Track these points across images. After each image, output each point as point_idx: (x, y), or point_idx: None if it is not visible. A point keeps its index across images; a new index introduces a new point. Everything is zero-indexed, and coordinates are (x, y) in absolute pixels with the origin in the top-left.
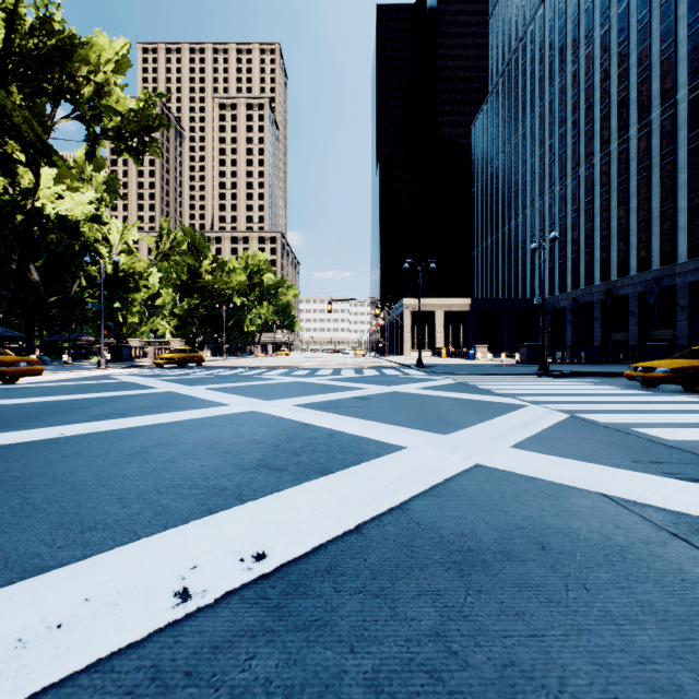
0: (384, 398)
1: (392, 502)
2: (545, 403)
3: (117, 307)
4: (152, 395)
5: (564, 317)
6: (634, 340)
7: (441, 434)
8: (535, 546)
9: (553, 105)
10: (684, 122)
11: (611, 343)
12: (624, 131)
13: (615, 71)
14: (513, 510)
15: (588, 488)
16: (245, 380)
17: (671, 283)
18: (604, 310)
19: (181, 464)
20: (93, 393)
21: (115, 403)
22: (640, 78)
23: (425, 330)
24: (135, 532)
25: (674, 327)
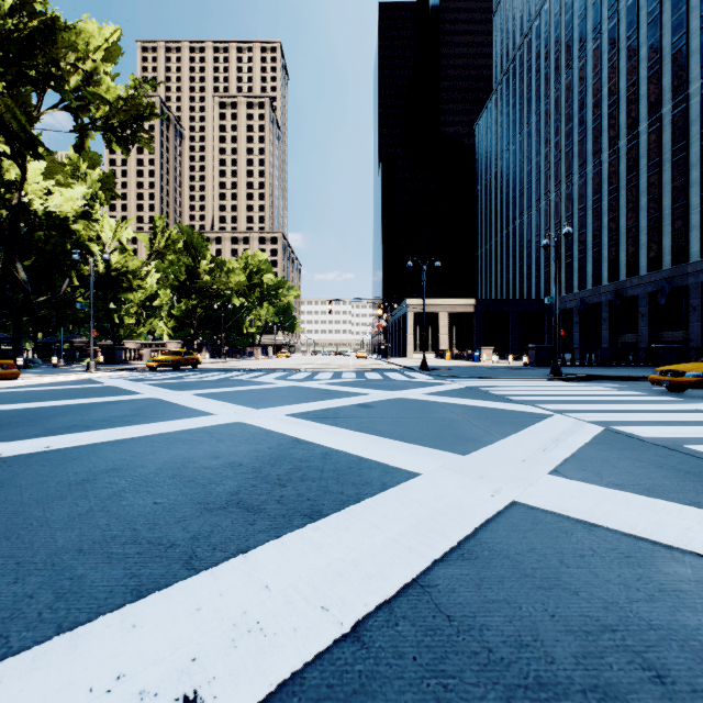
0: (389, 405)
1: (407, 574)
2: (570, 412)
3: (113, 308)
4: (131, 402)
5: (570, 318)
6: (643, 341)
7: (459, 453)
8: (646, 674)
9: (559, 102)
10: (696, 117)
11: (619, 345)
12: (633, 127)
13: (624, 66)
14: (585, 588)
15: (677, 545)
16: (238, 384)
17: (682, 283)
18: (612, 311)
19: (129, 501)
20: (67, 400)
21: (86, 412)
22: (650, 72)
23: (428, 331)
24: (7, 638)
25: (686, 328)
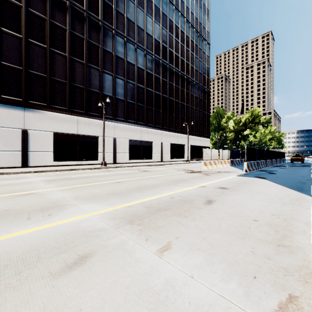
0: None
1: None
2: None
3: None
4: None
5: None
6: None
7: None
8: None
9: None
10: None
11: None
12: None
13: None
14: None
15: None
16: None
17: None
18: None
19: None
20: None
21: None
22: None
23: None
24: None
25: None
